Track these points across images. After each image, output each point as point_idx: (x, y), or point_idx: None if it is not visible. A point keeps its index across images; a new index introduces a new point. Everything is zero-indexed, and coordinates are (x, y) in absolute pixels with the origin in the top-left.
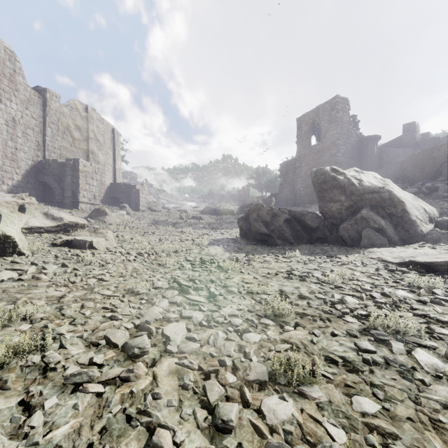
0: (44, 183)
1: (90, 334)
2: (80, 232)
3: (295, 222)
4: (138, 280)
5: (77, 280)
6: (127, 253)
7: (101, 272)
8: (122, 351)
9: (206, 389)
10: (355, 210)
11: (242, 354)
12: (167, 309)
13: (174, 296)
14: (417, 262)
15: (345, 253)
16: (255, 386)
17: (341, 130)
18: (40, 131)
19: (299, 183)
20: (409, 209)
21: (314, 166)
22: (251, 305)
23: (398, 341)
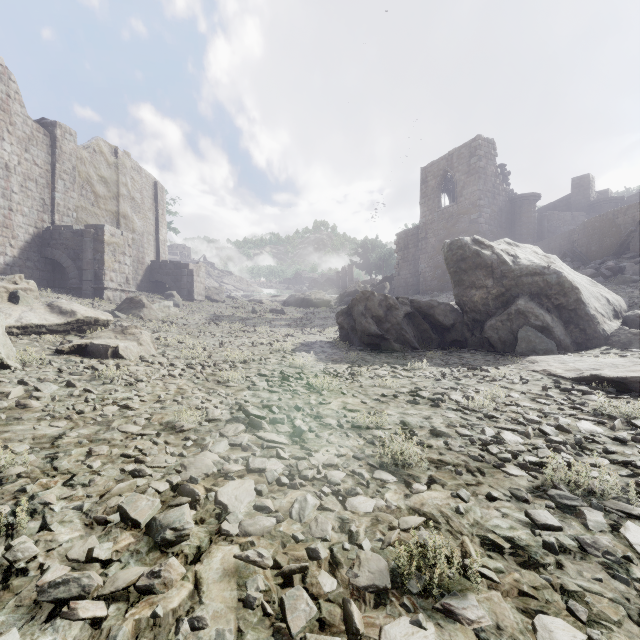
0: (53, 260)
1: (96, 502)
2: (101, 332)
3: (420, 317)
4: (183, 407)
5: (86, 408)
6: (170, 365)
7: (128, 395)
8: (146, 533)
9: (284, 607)
10: (508, 300)
11: (346, 535)
12: (226, 456)
13: (238, 433)
14: (603, 378)
15: (494, 363)
16: (369, 597)
17: (484, 186)
18: (47, 184)
19: (424, 261)
20: (586, 299)
21: (446, 238)
22: (359, 448)
23: (594, 508)
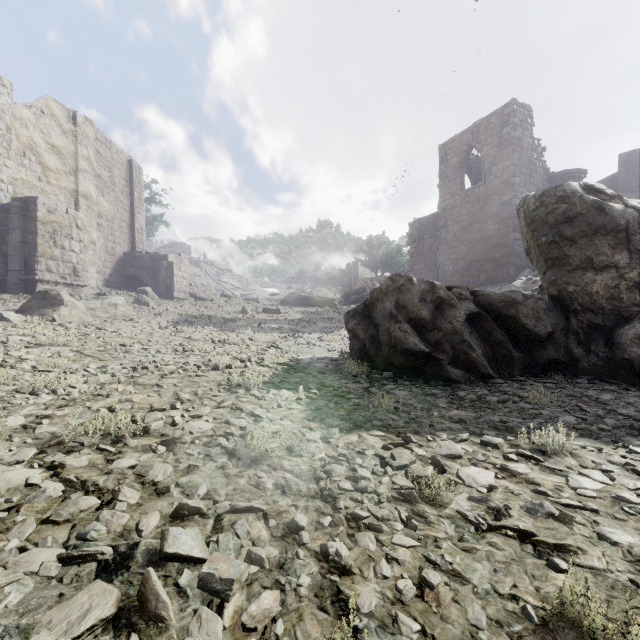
0: None
1: None
2: None
3: (492, 321)
4: None
5: None
6: None
7: None
8: None
9: None
10: None
11: None
12: None
13: None
14: None
15: None
16: None
17: (519, 160)
18: None
19: (443, 252)
20: None
21: (471, 224)
22: None
23: None
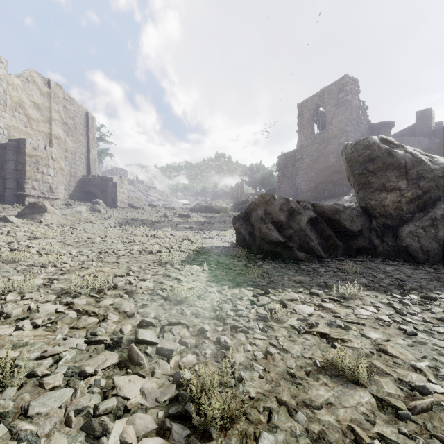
0: None
1: None
2: None
3: (324, 222)
4: None
5: None
6: None
7: None
8: None
9: None
10: (426, 203)
11: None
12: None
13: None
14: None
15: (441, 283)
16: None
17: (350, 115)
18: None
19: (300, 176)
20: None
21: (318, 158)
22: None
23: None
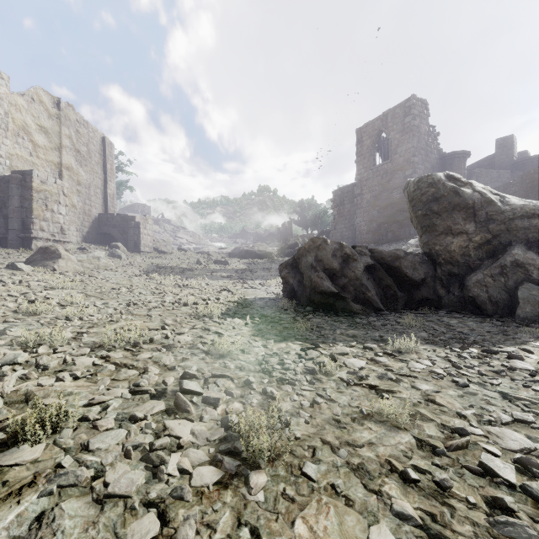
0: None
1: None
2: None
3: (383, 270)
4: None
5: None
6: None
7: None
8: None
9: None
10: (496, 249)
11: None
12: None
13: None
14: None
15: (506, 337)
16: None
17: (418, 143)
18: None
19: (359, 215)
20: None
21: (381, 193)
22: None
23: None
